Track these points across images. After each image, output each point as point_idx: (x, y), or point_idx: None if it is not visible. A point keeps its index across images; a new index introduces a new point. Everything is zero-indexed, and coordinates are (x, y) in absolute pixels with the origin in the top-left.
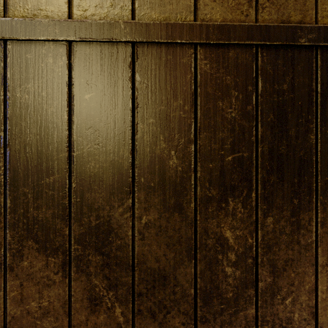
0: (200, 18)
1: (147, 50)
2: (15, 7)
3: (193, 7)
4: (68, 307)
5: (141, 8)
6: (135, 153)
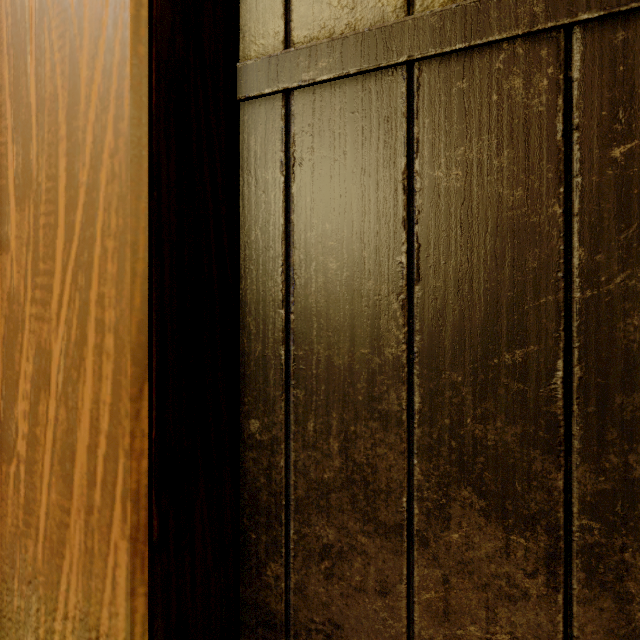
0: None
1: None
2: None
3: None
4: None
5: None
6: None
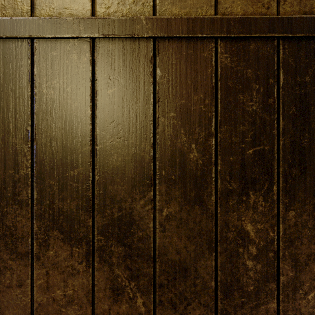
0: (221, 12)
1: (168, 45)
2: (41, 7)
3: (214, 2)
4: (91, 296)
5: (162, 4)
6: (156, 146)
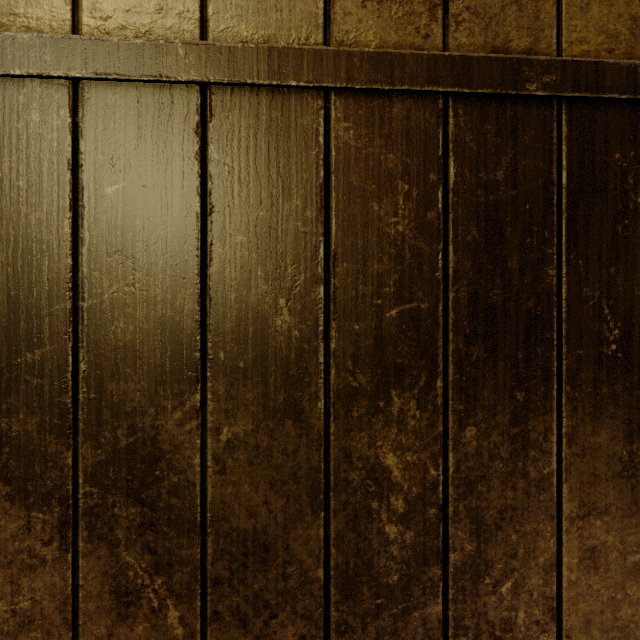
0: (336, 40)
1: (232, 101)
2: None
3: (323, 18)
4: (72, 611)
5: (220, 17)
6: (206, 303)
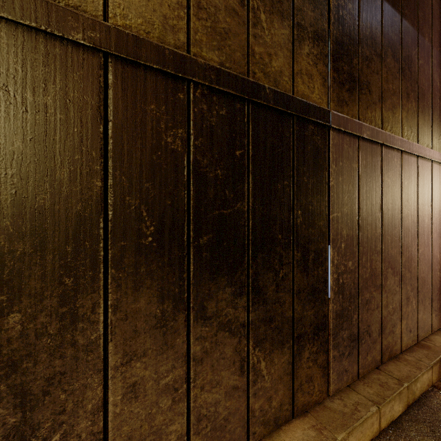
0: None
1: None
2: None
3: None
4: None
5: None
6: None
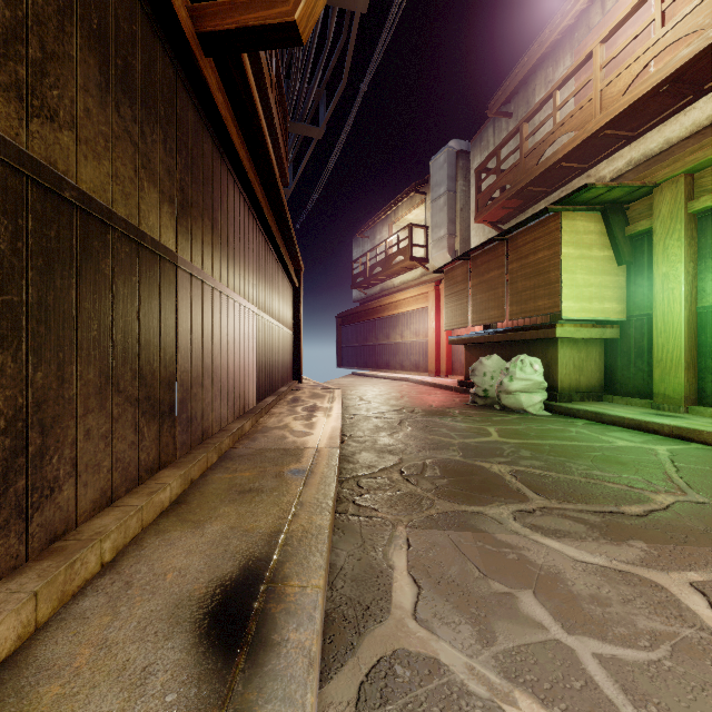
0: None
1: None
2: None
3: None
4: None
5: None
6: None
